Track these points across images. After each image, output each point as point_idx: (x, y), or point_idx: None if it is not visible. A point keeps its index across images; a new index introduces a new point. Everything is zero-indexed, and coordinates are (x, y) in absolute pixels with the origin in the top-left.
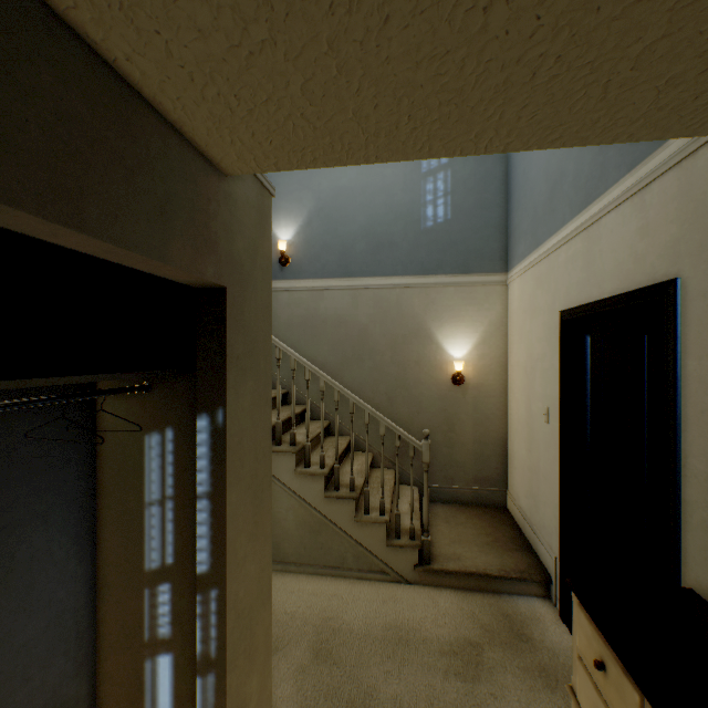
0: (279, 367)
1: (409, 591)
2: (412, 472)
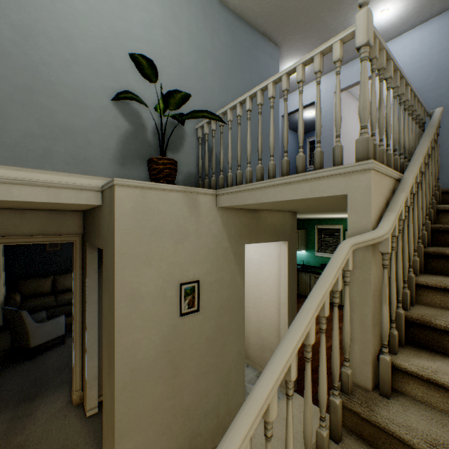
0: (305, 359)
1: None
2: None
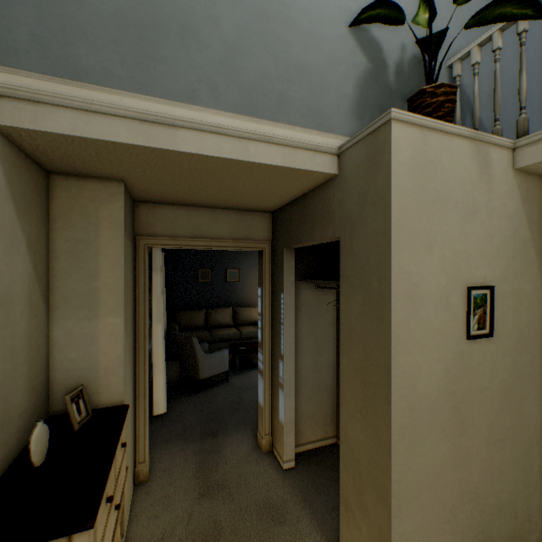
0: None
1: None
2: None
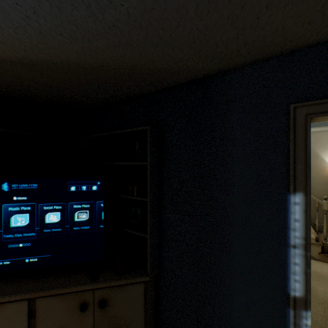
0: None
1: (317, 262)
2: (316, 213)
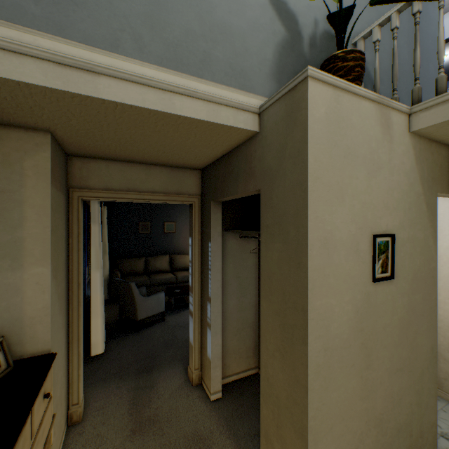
0: None
1: None
2: None
